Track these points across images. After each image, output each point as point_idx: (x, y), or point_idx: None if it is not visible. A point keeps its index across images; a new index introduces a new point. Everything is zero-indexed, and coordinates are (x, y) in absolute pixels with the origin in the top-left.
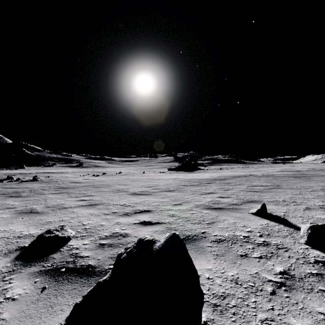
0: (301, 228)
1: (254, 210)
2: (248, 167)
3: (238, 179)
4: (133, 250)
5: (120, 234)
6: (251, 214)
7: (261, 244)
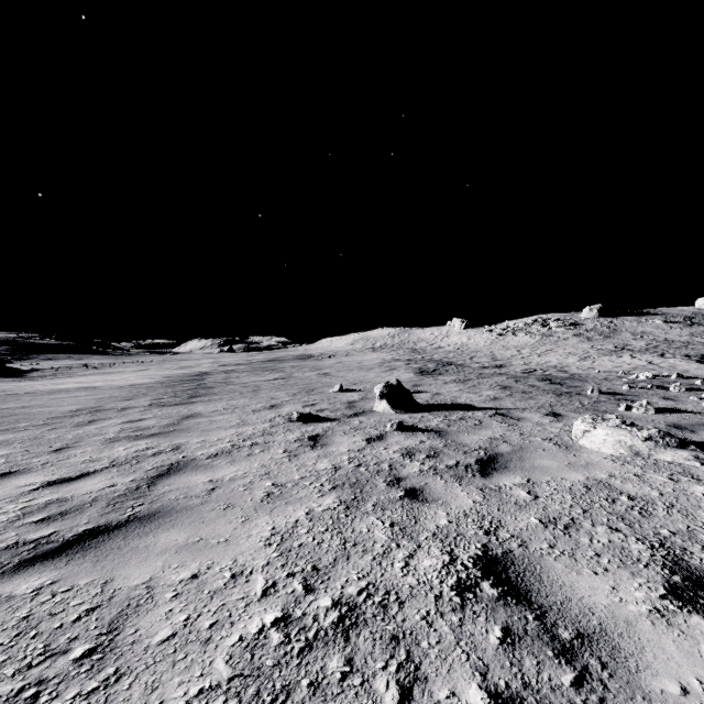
0: (376, 388)
1: (334, 390)
2: (144, 362)
3: (216, 378)
4: (387, 389)
5: (319, 410)
6: (335, 392)
7: (374, 396)
